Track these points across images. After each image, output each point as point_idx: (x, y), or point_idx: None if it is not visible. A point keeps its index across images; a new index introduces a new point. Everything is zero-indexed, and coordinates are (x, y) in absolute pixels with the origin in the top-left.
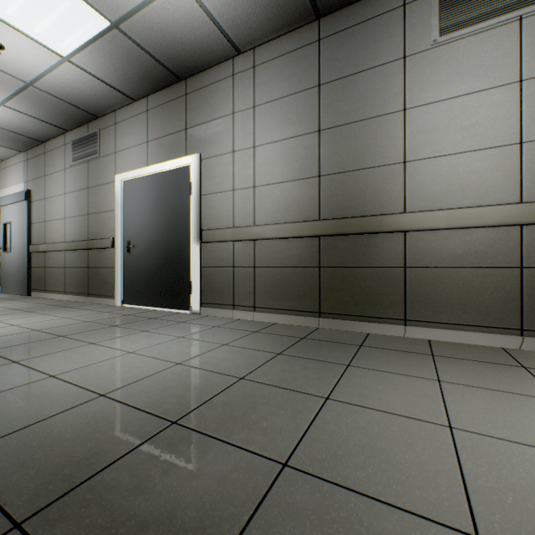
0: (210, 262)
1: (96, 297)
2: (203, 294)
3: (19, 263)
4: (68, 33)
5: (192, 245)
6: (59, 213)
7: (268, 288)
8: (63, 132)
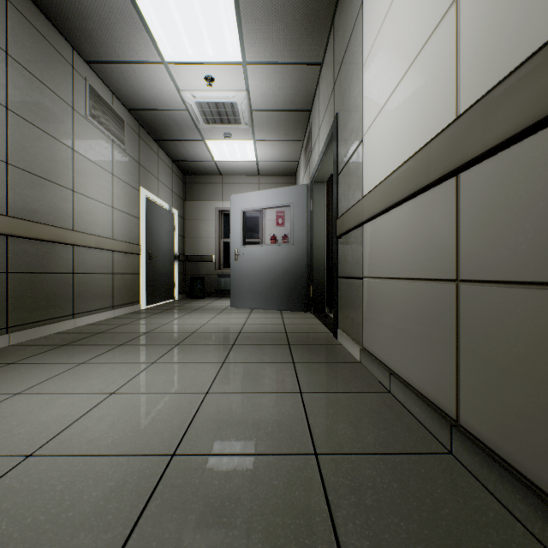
0: None
1: None
2: None
3: None
4: None
5: None
6: None
7: None
8: None
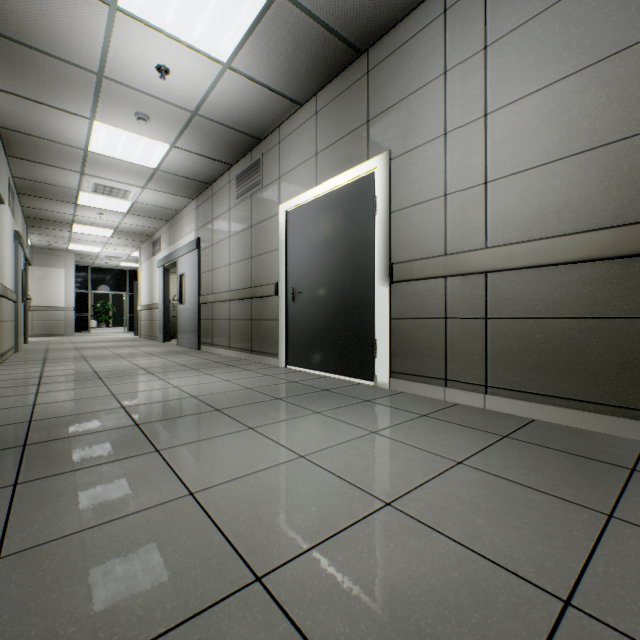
0: (404, 312)
1: (259, 354)
2: (393, 359)
3: (191, 315)
4: (227, 25)
5: (377, 286)
6: (224, 259)
7: (515, 356)
8: (228, 168)
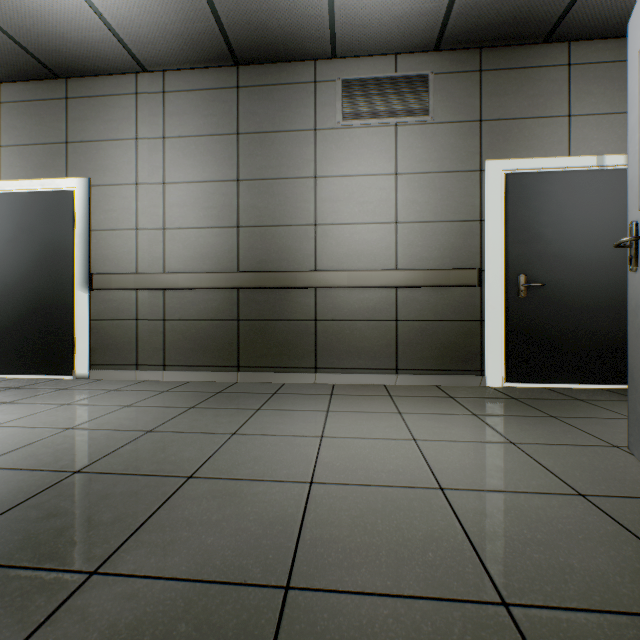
0: (104, 314)
1: None
2: (94, 354)
3: None
4: None
5: (77, 292)
6: None
7: (182, 344)
8: None
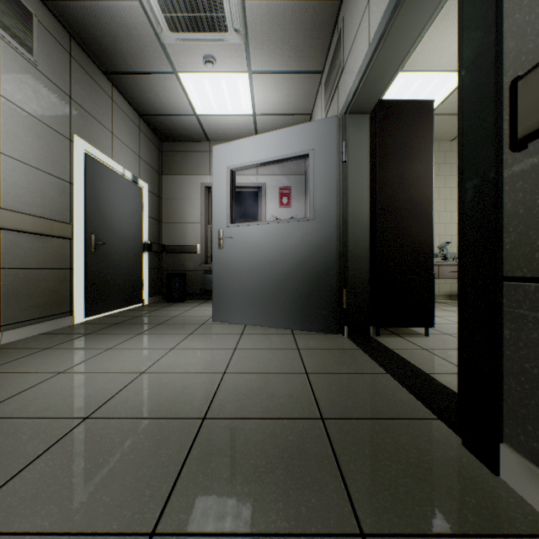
0: None
1: None
2: None
3: None
4: None
5: None
6: None
7: None
8: None
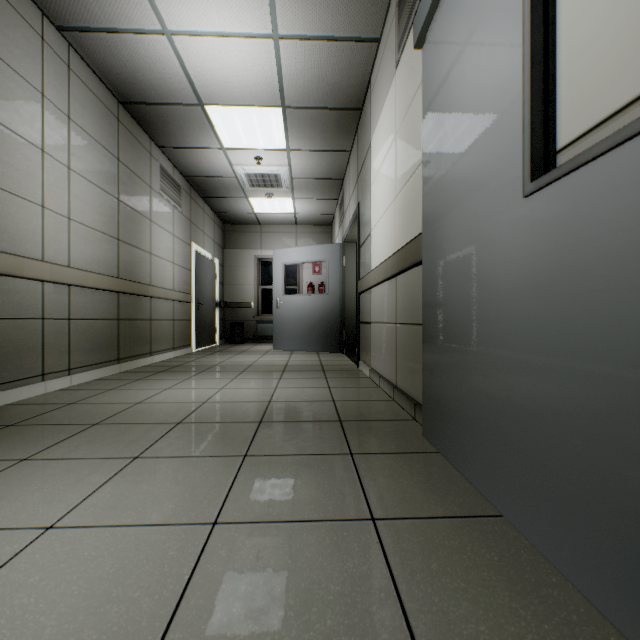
0: (3, 311)
1: None
2: None
3: None
4: None
5: None
6: None
7: (84, 344)
8: None
